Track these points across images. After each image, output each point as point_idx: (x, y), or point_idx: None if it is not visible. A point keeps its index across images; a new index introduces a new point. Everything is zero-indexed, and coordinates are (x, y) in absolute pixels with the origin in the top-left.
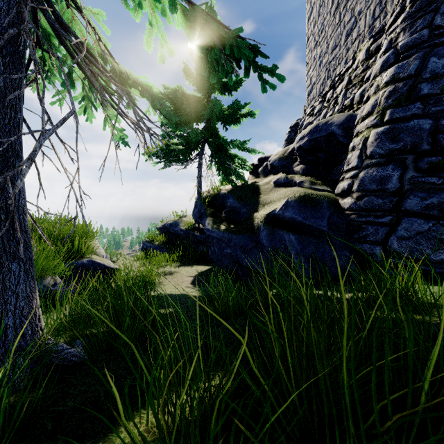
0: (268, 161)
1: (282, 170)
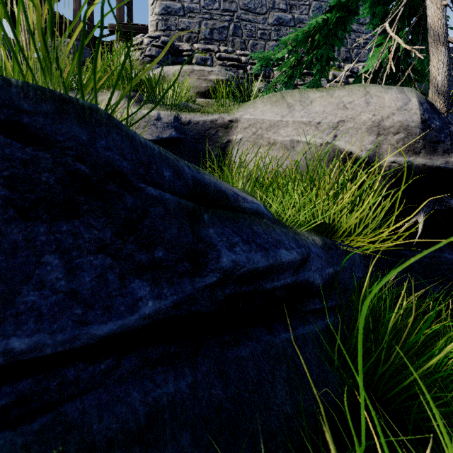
0: None
1: None
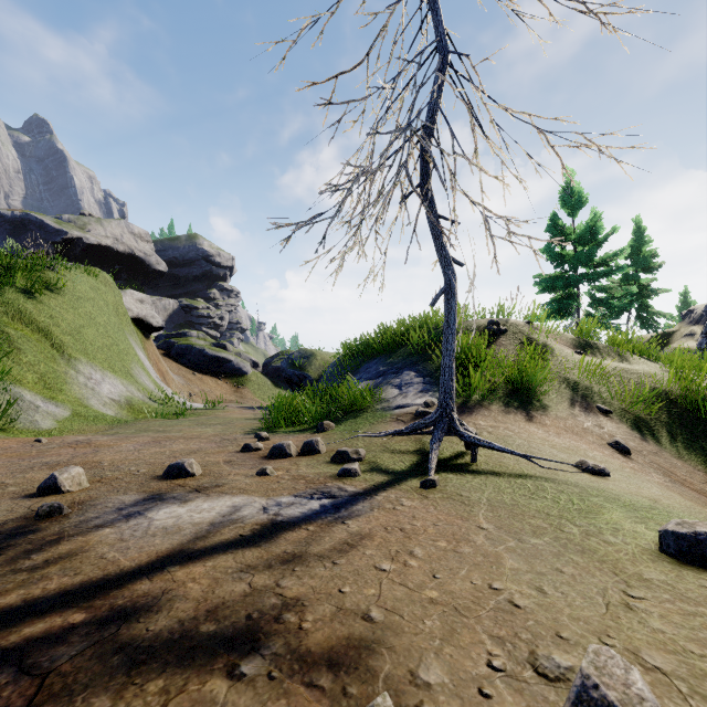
0: (692, 313)
1: (697, 323)
